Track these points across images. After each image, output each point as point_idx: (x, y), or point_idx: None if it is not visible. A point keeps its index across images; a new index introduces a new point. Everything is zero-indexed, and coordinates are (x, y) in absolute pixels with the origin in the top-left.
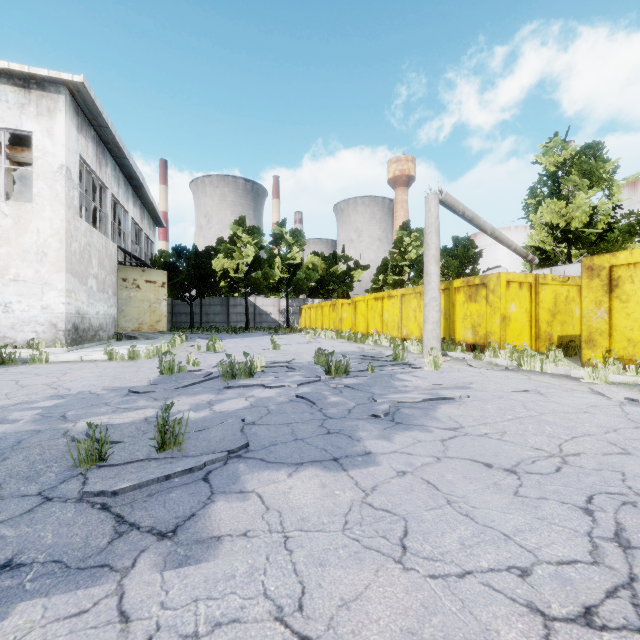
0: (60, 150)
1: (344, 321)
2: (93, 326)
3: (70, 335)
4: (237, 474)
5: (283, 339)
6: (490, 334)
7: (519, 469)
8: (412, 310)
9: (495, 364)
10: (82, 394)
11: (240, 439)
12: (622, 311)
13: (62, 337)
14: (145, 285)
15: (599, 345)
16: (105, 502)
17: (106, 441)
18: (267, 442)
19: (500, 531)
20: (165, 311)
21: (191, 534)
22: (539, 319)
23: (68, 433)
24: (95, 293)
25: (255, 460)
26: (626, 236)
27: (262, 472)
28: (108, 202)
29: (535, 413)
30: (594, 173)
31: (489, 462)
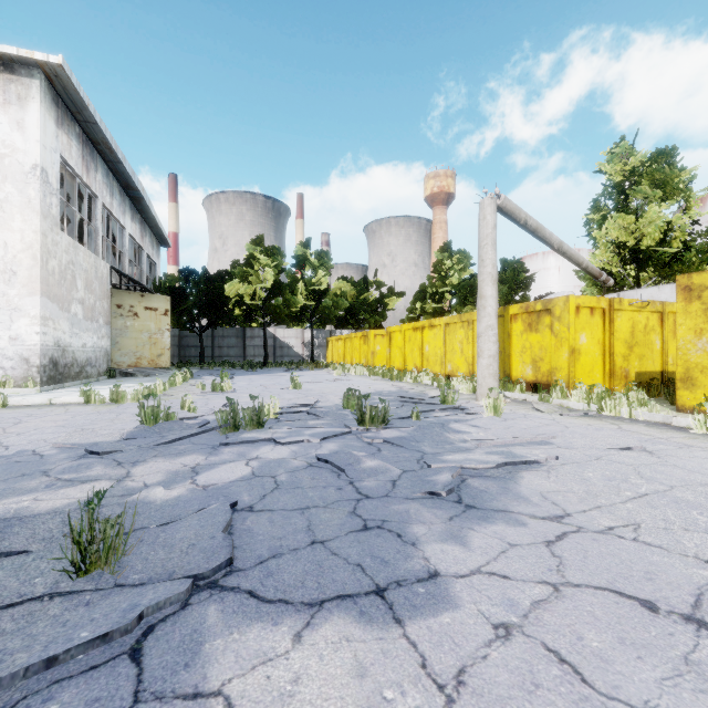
0: (33, 146)
1: (377, 355)
2: (78, 361)
3: (46, 372)
4: (199, 636)
5: (306, 376)
6: (555, 370)
7: None
8: (458, 342)
9: (567, 408)
10: (20, 455)
11: (219, 549)
12: None
13: (36, 374)
14: (144, 313)
15: (700, 384)
16: None
17: None
18: (266, 550)
19: None
20: (168, 343)
21: None
22: (614, 352)
23: None
24: (81, 321)
25: (239, 595)
26: (703, 257)
27: (247, 629)
28: (98, 214)
29: (662, 486)
30: (668, 183)
31: (647, 597)
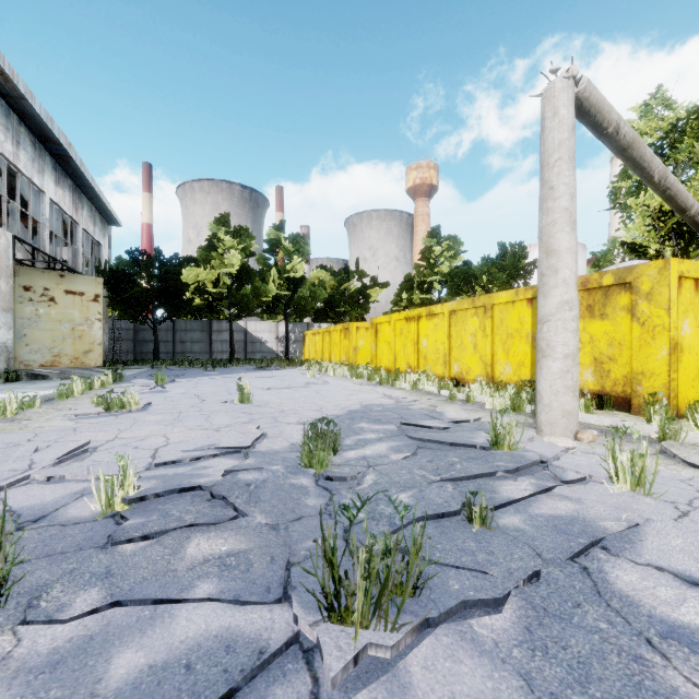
0: None
1: (360, 351)
2: None
3: None
4: None
5: (272, 378)
6: (641, 377)
7: None
8: (469, 334)
9: None
10: None
11: None
12: None
13: None
14: (64, 298)
15: None
16: None
17: None
18: None
19: None
20: (99, 337)
21: None
22: None
23: None
24: None
25: None
26: None
27: None
28: None
29: None
30: None
31: None
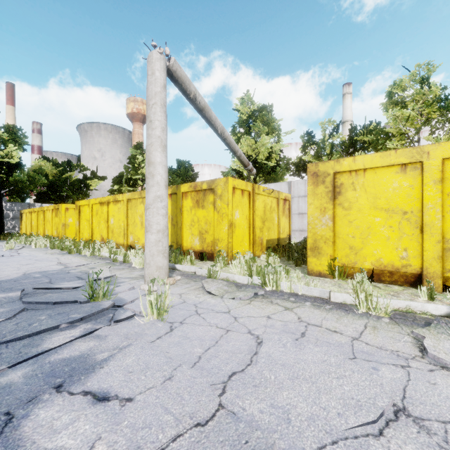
0: None
1: (69, 227)
2: None
3: None
4: None
5: None
6: (218, 241)
7: None
8: (139, 216)
9: (233, 282)
10: None
11: None
12: (345, 218)
13: None
14: None
15: (324, 253)
16: None
17: None
18: None
19: None
20: None
21: None
22: (255, 225)
23: None
24: None
25: None
26: (283, 172)
27: None
28: None
29: None
30: (270, 124)
31: None
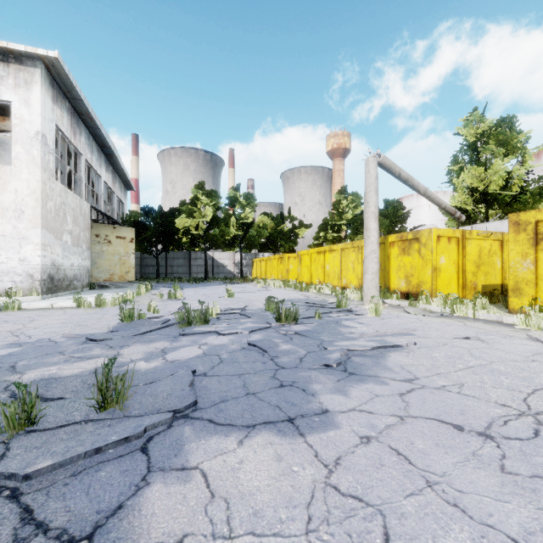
0: (36, 118)
1: (290, 272)
2: (68, 276)
3: (46, 284)
4: (181, 441)
5: (237, 288)
6: (422, 283)
7: (494, 433)
8: (351, 262)
9: (429, 311)
10: (40, 342)
11: (188, 396)
12: None
13: (38, 286)
14: (116, 240)
15: (525, 293)
16: (17, 486)
17: (45, 398)
18: (217, 398)
19: (505, 533)
20: (133, 263)
21: (111, 542)
22: (465, 270)
23: (10, 387)
24: (70, 247)
25: (203, 421)
26: (536, 198)
27: (209, 438)
28: (82, 167)
29: (484, 362)
30: (509, 143)
31: (458, 423)
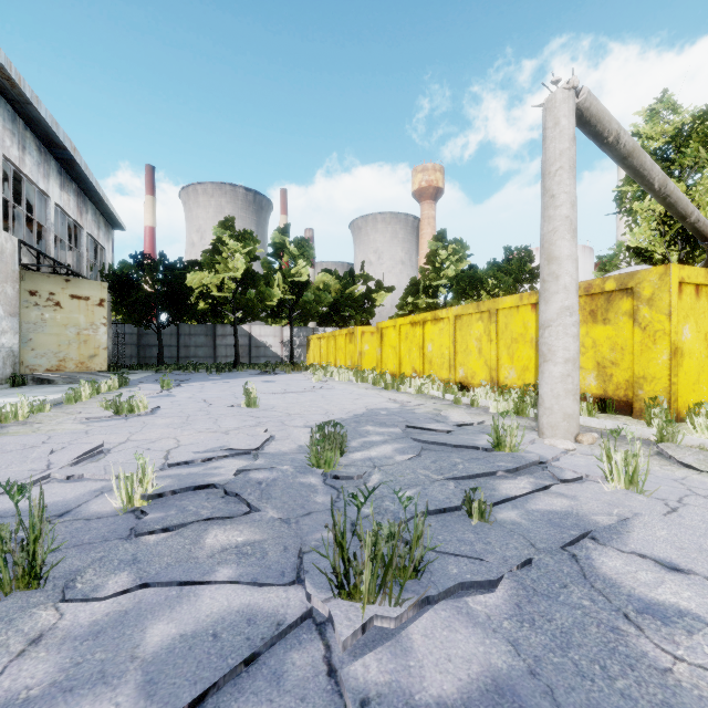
0: None
1: (365, 356)
2: None
3: None
4: None
5: (278, 382)
6: (643, 381)
7: None
8: (474, 339)
9: None
10: None
11: None
12: None
13: None
14: (70, 302)
15: None
16: None
17: None
18: None
19: None
20: (104, 341)
21: None
22: None
23: None
24: None
25: None
26: None
27: None
28: None
29: None
30: None
31: None
